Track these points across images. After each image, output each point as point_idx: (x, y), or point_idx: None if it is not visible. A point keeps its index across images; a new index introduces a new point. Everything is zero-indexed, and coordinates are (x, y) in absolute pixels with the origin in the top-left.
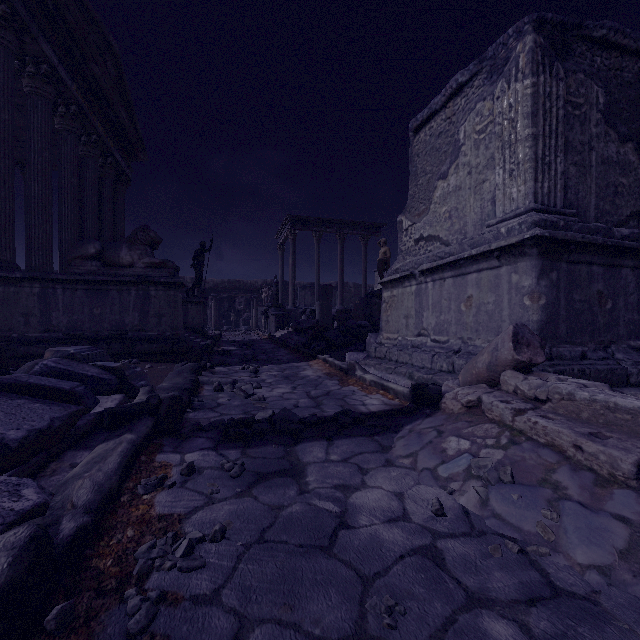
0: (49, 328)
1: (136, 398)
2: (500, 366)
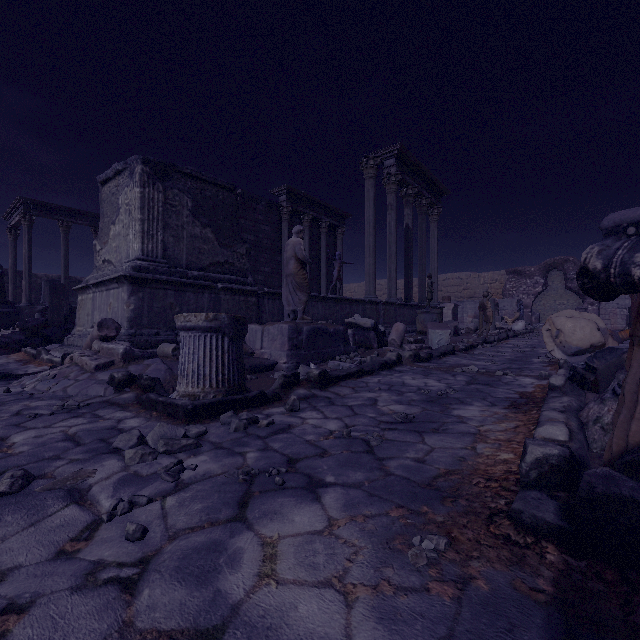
0: None
1: None
2: (95, 339)
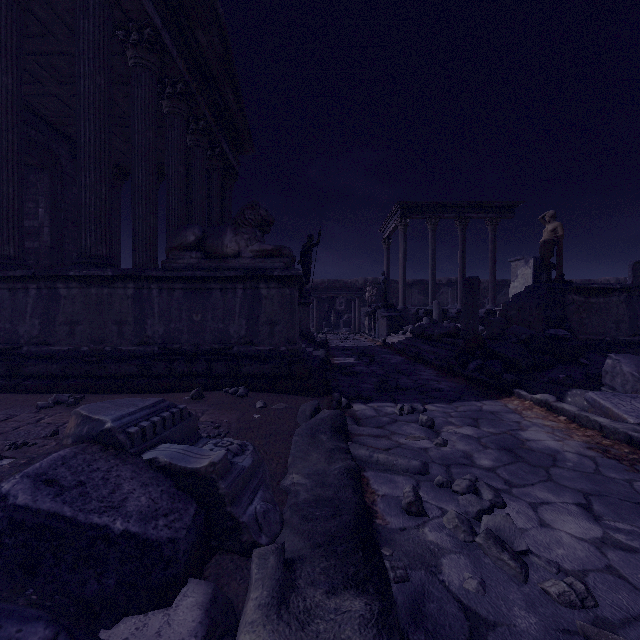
0: (143, 340)
1: (242, 636)
2: None
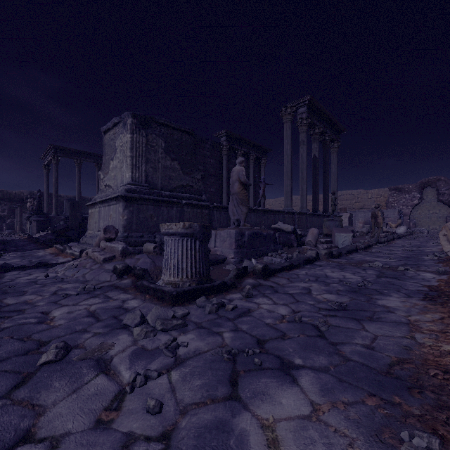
0: None
1: None
2: (101, 240)
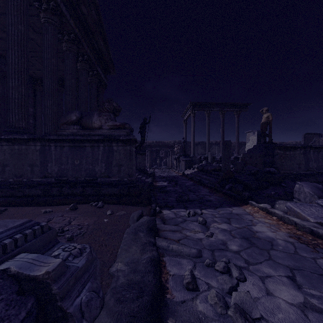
0: (46, 175)
1: None
2: None
